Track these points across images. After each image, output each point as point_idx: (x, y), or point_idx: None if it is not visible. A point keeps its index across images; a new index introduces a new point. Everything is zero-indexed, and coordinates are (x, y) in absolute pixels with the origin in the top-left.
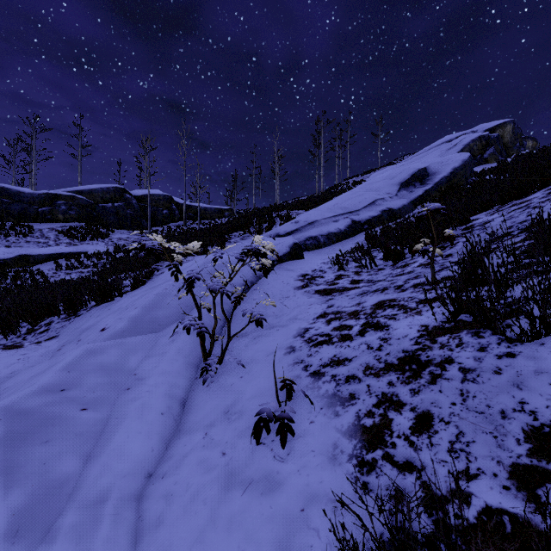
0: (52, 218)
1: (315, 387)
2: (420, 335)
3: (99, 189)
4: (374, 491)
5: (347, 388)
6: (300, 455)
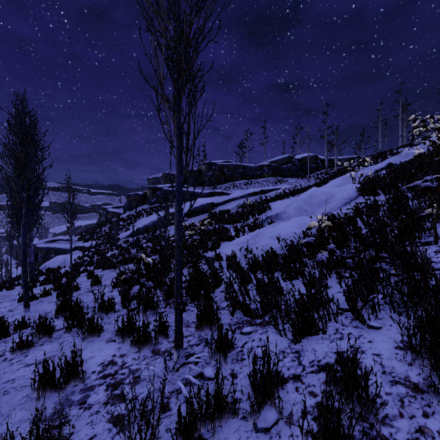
0: (262, 176)
1: None
2: None
3: (280, 159)
4: None
5: None
6: None
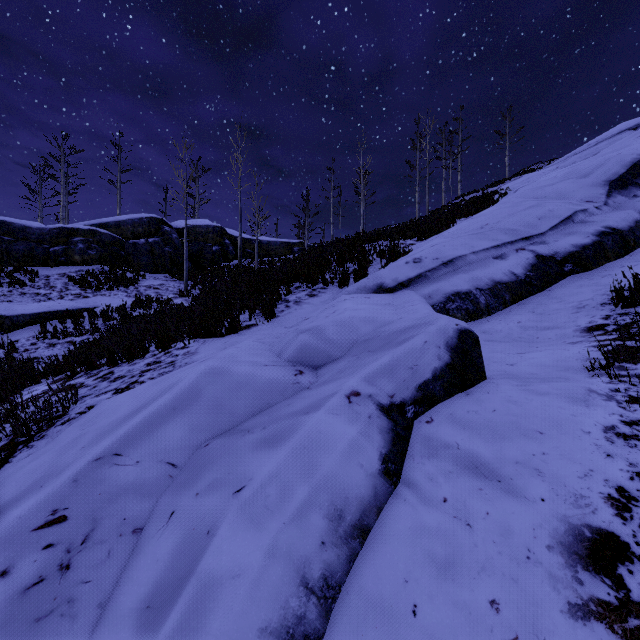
0: (66, 260)
1: None
2: None
3: (129, 221)
4: None
5: None
6: None
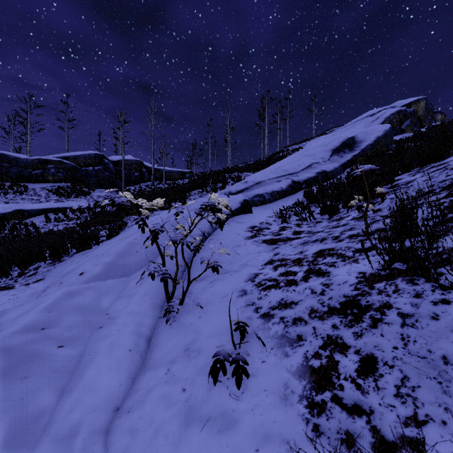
0: (43, 179)
1: (265, 328)
2: (359, 281)
3: (82, 155)
4: (325, 433)
5: (294, 330)
6: (254, 393)
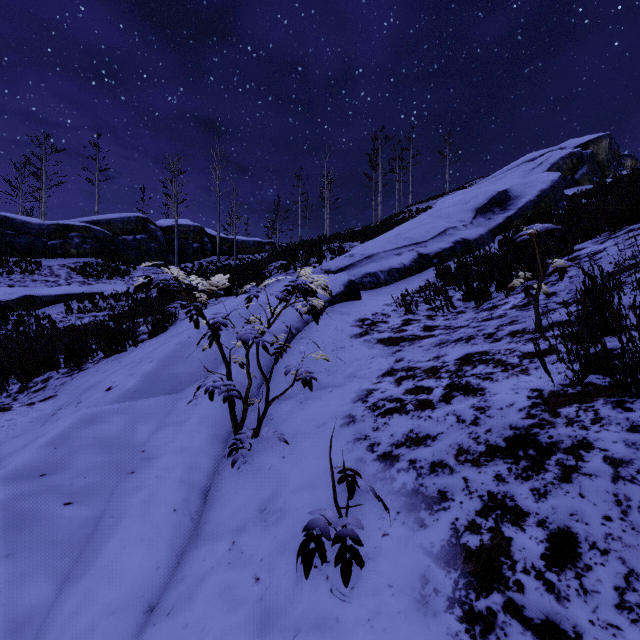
0: (63, 253)
1: (387, 478)
2: (533, 404)
3: (118, 219)
4: None
5: (434, 482)
6: (371, 590)
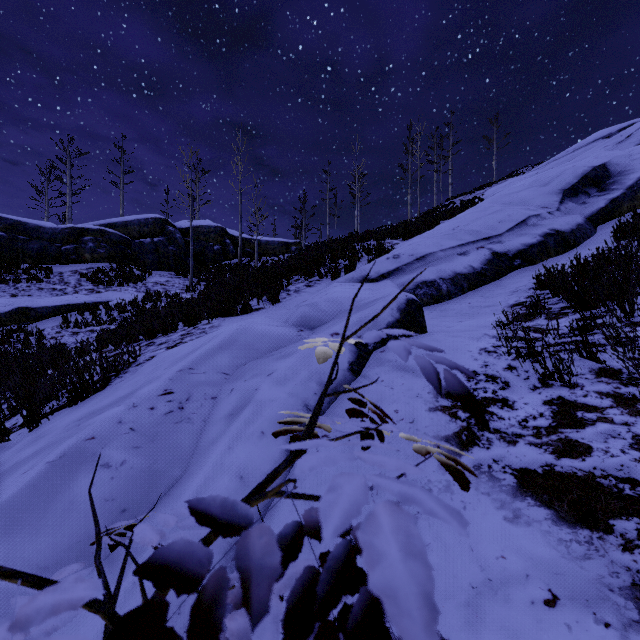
0: (77, 258)
1: None
2: None
3: (135, 221)
4: None
5: None
6: None
